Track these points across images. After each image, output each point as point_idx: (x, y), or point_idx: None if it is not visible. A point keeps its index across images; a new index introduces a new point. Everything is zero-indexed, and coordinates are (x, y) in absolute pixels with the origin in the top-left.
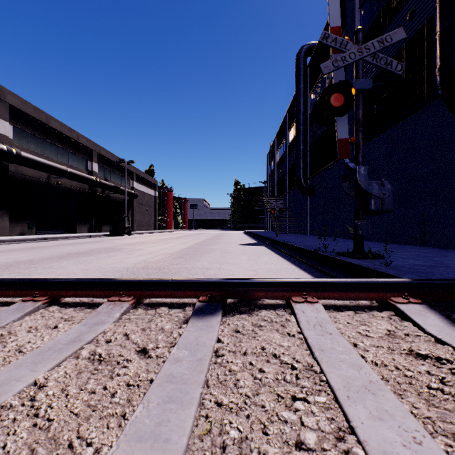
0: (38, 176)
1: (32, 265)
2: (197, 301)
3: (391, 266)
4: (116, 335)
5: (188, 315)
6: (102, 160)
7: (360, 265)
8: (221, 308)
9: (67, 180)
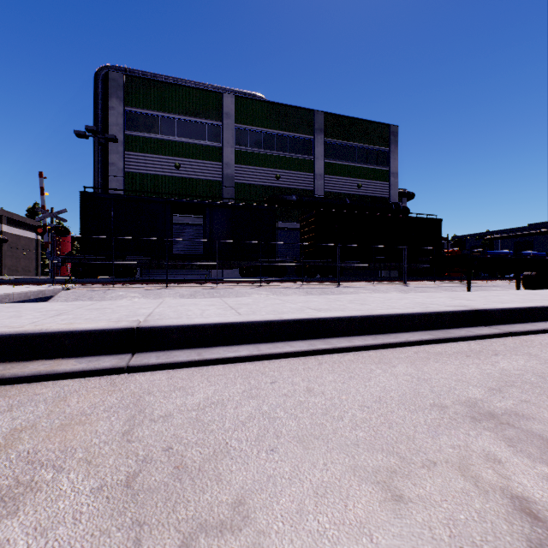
0: None
1: None
2: None
3: None
4: None
5: None
6: None
7: None
8: None
9: None
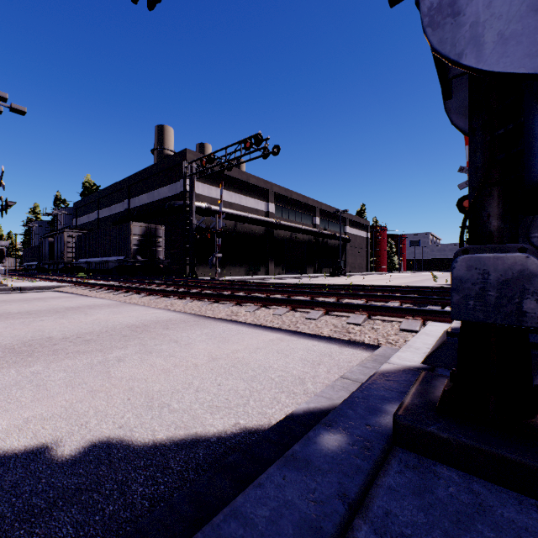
0: (286, 235)
1: None
2: None
3: None
4: None
5: None
6: (322, 213)
7: None
8: None
9: (300, 235)
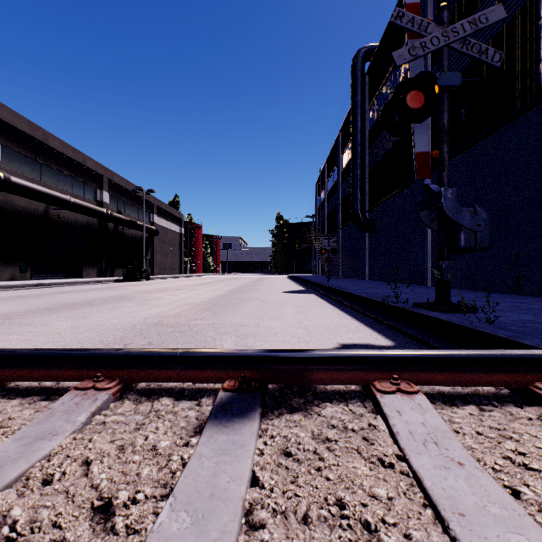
0: (34, 207)
1: (7, 321)
2: (221, 384)
3: (493, 323)
4: (65, 466)
5: (205, 414)
6: (114, 188)
7: (452, 322)
8: (259, 404)
9: (70, 213)
